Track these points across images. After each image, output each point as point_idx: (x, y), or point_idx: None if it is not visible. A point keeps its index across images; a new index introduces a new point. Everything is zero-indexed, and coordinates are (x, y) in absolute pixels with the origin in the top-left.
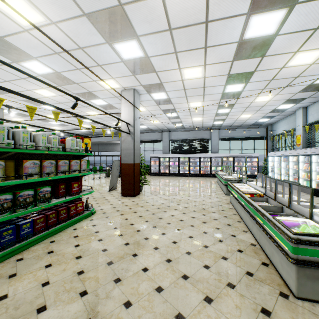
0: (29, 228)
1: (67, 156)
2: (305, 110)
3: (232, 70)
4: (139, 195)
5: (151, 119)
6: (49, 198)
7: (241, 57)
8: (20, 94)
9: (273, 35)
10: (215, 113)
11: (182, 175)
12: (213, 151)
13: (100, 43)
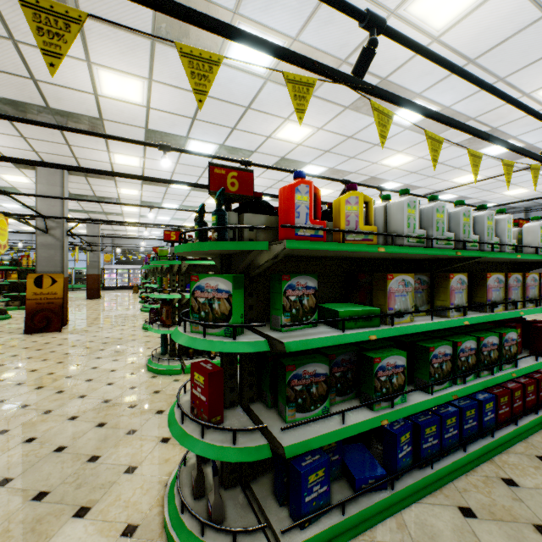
0: (491, 412)
1: (502, 265)
2: None
3: None
4: None
5: None
6: (513, 355)
7: None
8: (495, 140)
9: None
10: None
11: None
12: None
13: None
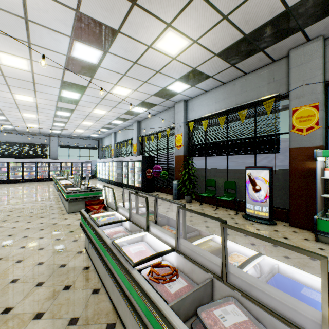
0: None
1: None
2: (116, 134)
3: (59, 105)
4: None
5: None
6: None
7: (63, 101)
8: None
9: (78, 99)
10: (51, 125)
11: (13, 181)
12: (52, 157)
13: None
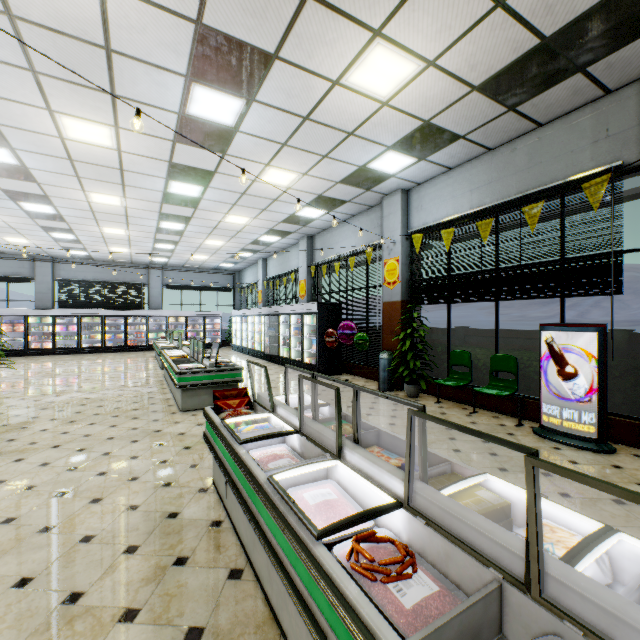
0: None
1: None
2: (266, 262)
3: (164, 210)
4: None
5: (7, 234)
6: None
7: (172, 203)
8: None
9: (198, 197)
10: (151, 247)
11: (88, 350)
12: (153, 306)
13: None
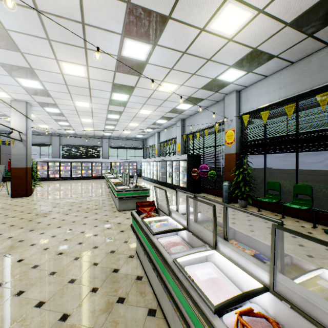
0: None
1: None
2: (159, 134)
3: (110, 108)
4: (32, 195)
5: (39, 124)
6: None
7: (113, 104)
8: None
9: (126, 101)
10: (103, 128)
11: (75, 178)
12: (104, 157)
13: (4, 74)
